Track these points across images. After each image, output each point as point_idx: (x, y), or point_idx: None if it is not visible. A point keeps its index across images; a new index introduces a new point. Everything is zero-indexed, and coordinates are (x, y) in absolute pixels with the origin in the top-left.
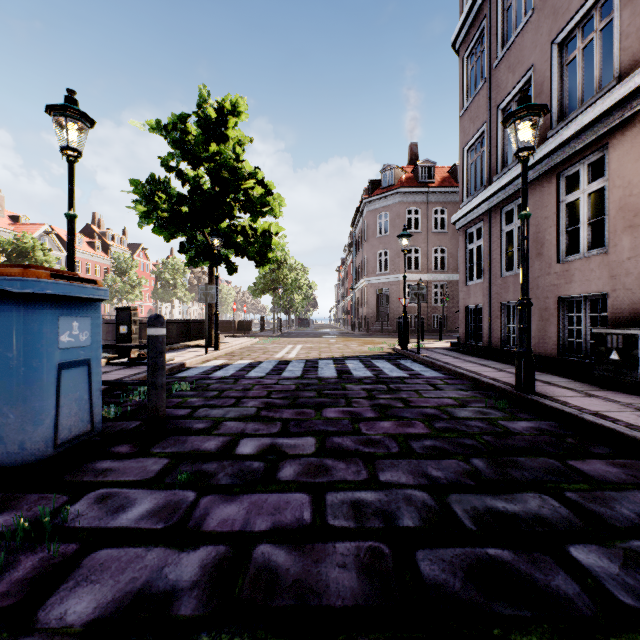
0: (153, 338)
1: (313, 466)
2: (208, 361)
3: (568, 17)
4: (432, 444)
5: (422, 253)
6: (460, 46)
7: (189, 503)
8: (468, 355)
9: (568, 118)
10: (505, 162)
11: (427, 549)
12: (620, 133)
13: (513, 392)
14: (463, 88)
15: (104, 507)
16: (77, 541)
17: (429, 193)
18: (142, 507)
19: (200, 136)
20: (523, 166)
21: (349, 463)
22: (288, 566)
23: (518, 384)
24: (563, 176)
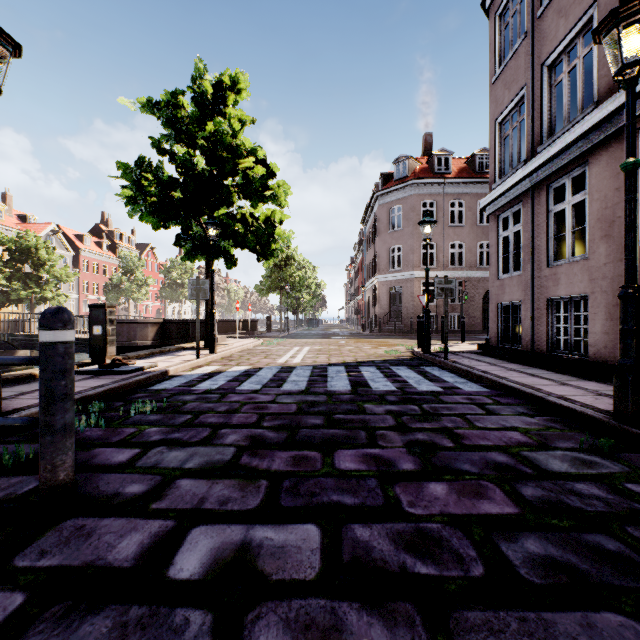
0: (47, 347)
1: (316, 634)
2: (198, 367)
3: None
4: (543, 551)
5: (438, 248)
6: (491, 3)
7: None
8: (505, 361)
9: None
10: (553, 129)
11: None
12: None
13: (611, 423)
14: (495, 51)
15: None
16: None
17: (445, 184)
18: None
19: (194, 112)
20: (629, 91)
21: (394, 623)
22: None
23: (621, 412)
24: None
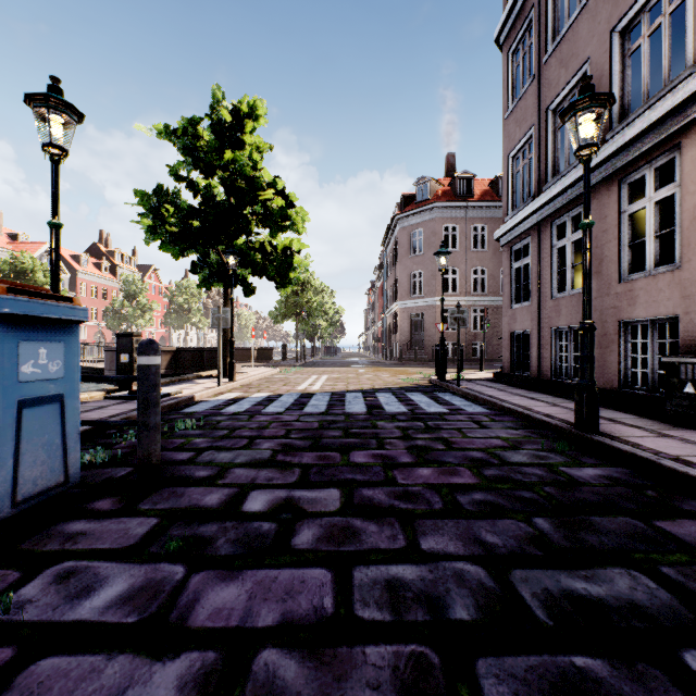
0: (144, 368)
1: (337, 528)
2: (221, 394)
3: (631, 0)
4: (483, 498)
5: (460, 274)
6: (504, 41)
7: (175, 583)
8: (514, 387)
9: (631, 116)
10: (556, 169)
11: (490, 657)
12: (695, 131)
13: (573, 431)
14: (508, 88)
15: (64, 589)
16: (16, 644)
17: (468, 208)
18: (113, 589)
19: (213, 141)
20: (585, 167)
21: (382, 524)
22: (300, 687)
23: (579, 422)
24: (625, 183)
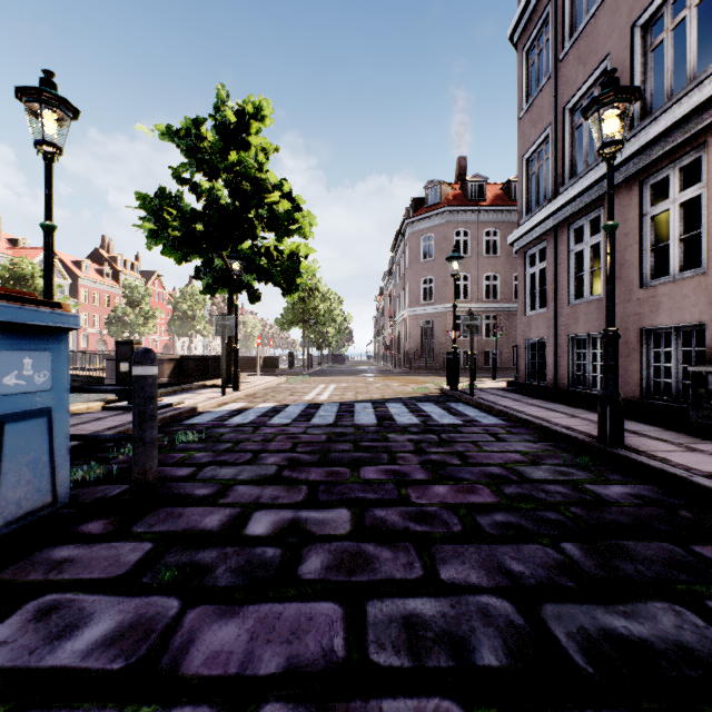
0: (140, 379)
1: (348, 555)
2: (225, 404)
3: None
4: (505, 519)
5: (472, 280)
6: (519, 38)
7: (168, 620)
8: (530, 397)
9: (654, 113)
10: (574, 170)
11: None
12: None
13: (596, 445)
14: (522, 87)
15: (43, 628)
16: None
17: (480, 212)
18: (99, 628)
19: (217, 142)
20: (609, 165)
21: (397, 550)
22: None
23: (602, 435)
24: (647, 184)
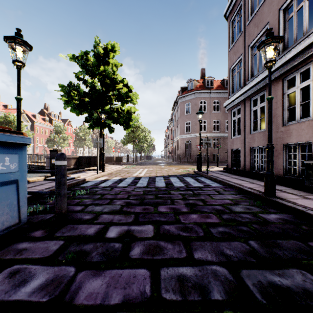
0: (59, 167)
1: (152, 246)
2: (98, 178)
3: None
4: (223, 230)
5: (207, 123)
6: (228, 16)
7: (69, 277)
8: (233, 174)
9: (289, 48)
10: (253, 74)
11: None
12: None
13: (263, 196)
14: (230, 37)
15: (12, 281)
16: None
17: (211, 93)
18: (37, 281)
19: (95, 62)
20: (269, 71)
21: (174, 244)
22: None
23: (266, 192)
24: (285, 80)
